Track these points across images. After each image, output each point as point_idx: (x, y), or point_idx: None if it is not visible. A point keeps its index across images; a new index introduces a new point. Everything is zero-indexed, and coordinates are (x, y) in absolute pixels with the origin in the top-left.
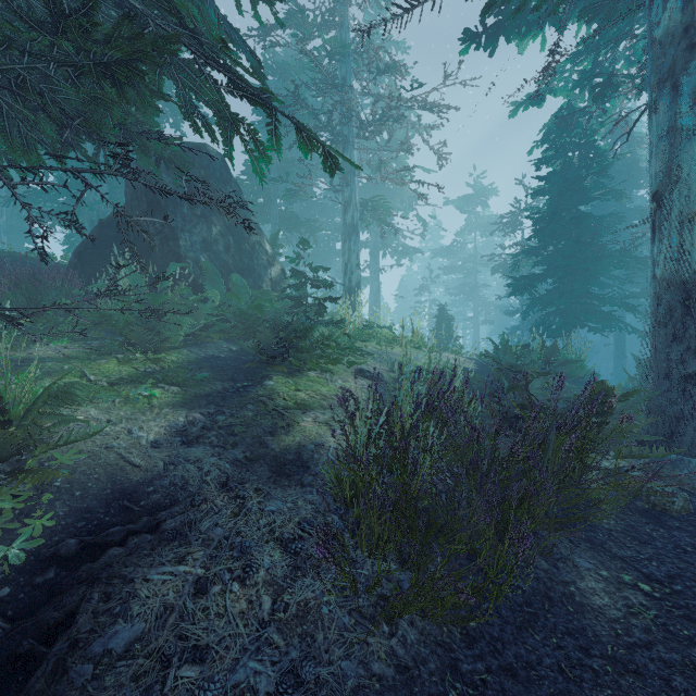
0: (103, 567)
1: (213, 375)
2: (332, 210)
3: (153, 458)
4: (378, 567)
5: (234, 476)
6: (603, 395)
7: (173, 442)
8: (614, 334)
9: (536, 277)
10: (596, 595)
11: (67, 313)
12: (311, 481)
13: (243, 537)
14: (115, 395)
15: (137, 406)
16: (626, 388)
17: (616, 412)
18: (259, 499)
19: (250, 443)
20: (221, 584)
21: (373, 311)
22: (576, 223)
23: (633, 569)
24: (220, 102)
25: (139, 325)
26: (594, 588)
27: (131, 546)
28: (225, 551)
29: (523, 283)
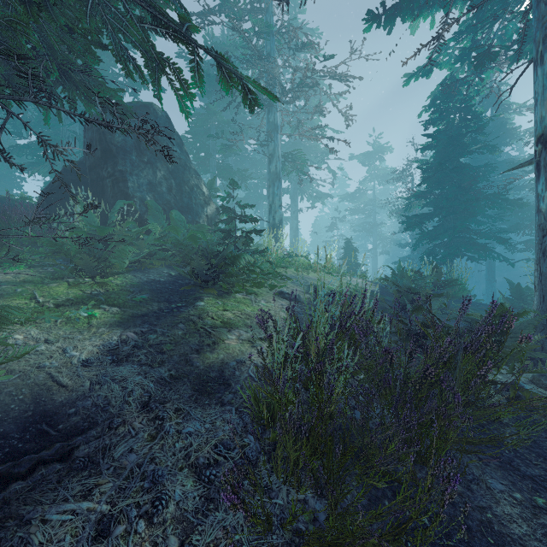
0: (0, 506)
1: (151, 297)
2: (260, 163)
3: (81, 377)
4: (293, 506)
5: (156, 396)
6: (500, 316)
7: (103, 360)
8: (486, 262)
9: (425, 216)
10: (514, 522)
11: (35, 244)
12: (231, 399)
13: (156, 465)
14: (58, 315)
15: (77, 325)
16: None
17: (511, 331)
18: (178, 420)
19: (177, 361)
20: (126, 523)
21: (293, 244)
22: (458, 172)
23: (544, 490)
24: (146, 42)
25: (87, 253)
26: (510, 514)
27: (36, 478)
28: (136, 482)
29: (414, 220)
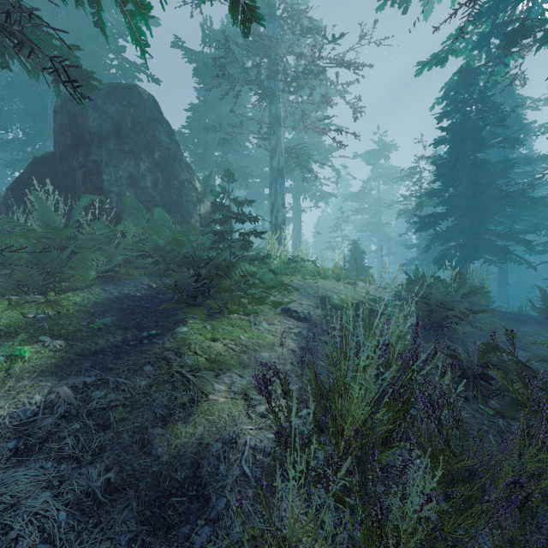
0: None
1: (117, 321)
2: (261, 161)
3: None
4: None
5: None
6: None
7: None
8: (498, 264)
9: (439, 216)
10: None
11: None
12: (207, 541)
13: None
14: None
15: None
16: (527, 316)
17: None
18: None
19: (126, 444)
20: None
21: (295, 245)
22: (475, 168)
23: None
24: None
25: (34, 263)
26: None
27: None
28: None
29: (428, 220)
